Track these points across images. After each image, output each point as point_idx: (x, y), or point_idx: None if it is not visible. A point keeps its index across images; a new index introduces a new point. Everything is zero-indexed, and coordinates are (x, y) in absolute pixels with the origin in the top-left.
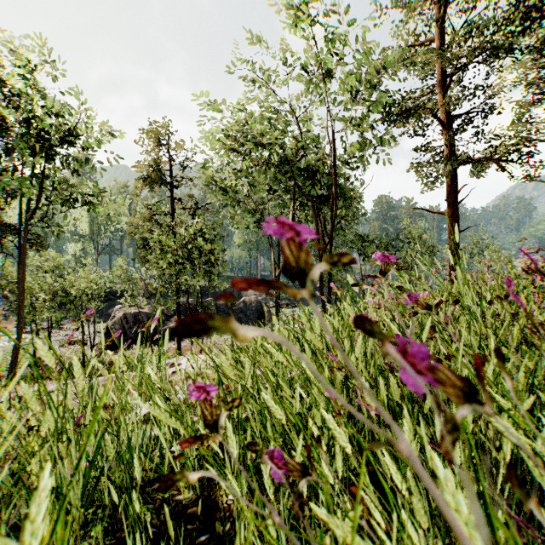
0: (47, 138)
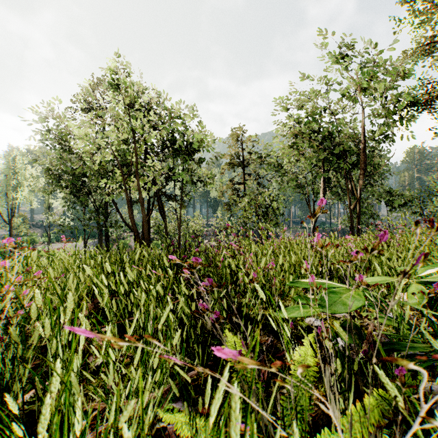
0: (193, 152)
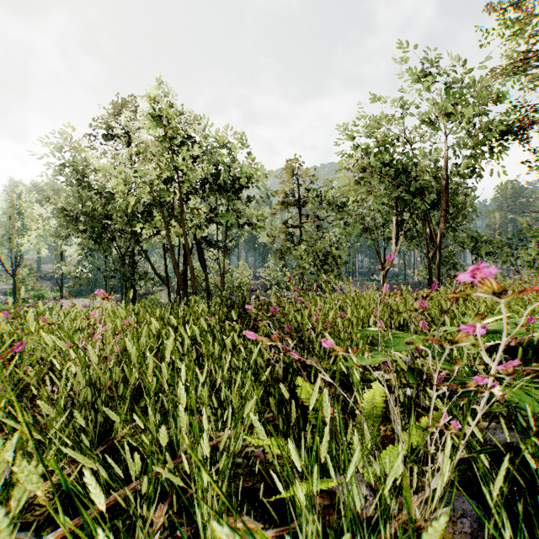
0: (239, 190)
